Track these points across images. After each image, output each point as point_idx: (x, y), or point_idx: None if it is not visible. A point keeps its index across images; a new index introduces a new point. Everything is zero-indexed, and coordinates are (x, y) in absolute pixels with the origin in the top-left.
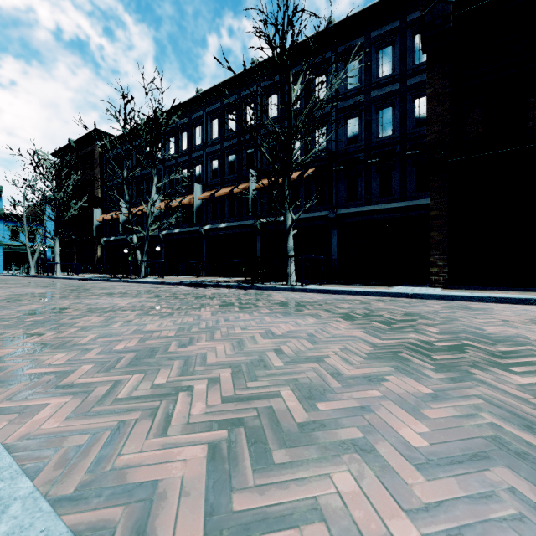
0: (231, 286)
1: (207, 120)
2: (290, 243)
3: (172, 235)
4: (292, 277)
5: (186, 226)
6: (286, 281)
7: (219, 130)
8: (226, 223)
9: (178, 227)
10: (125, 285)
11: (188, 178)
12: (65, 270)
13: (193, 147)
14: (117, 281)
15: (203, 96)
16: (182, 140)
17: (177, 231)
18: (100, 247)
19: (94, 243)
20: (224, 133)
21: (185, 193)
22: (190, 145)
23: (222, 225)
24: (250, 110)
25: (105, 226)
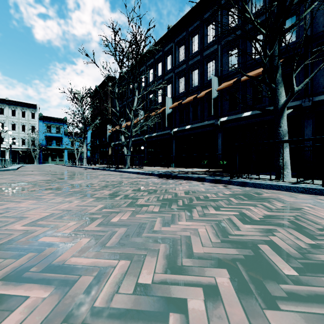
0: (203, 178)
1: (175, 48)
2: (283, 125)
3: (151, 138)
4: (287, 170)
5: (160, 131)
6: (276, 175)
7: (185, 53)
8: (190, 125)
9: (155, 132)
10: (110, 174)
11: (161, 96)
12: (95, 163)
13: (165, 72)
14: (110, 170)
15: (172, 30)
16: (158, 69)
17: (154, 135)
18: (111, 148)
19: (107, 146)
20: (188, 54)
21: (160, 106)
22: (163, 71)
23: (187, 127)
24: (211, 29)
25: (113, 135)
